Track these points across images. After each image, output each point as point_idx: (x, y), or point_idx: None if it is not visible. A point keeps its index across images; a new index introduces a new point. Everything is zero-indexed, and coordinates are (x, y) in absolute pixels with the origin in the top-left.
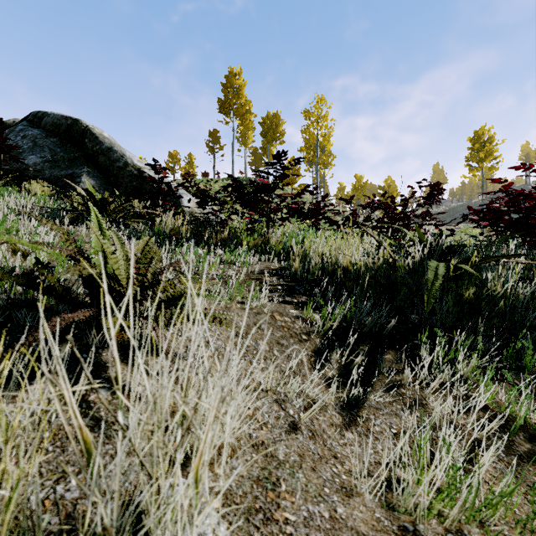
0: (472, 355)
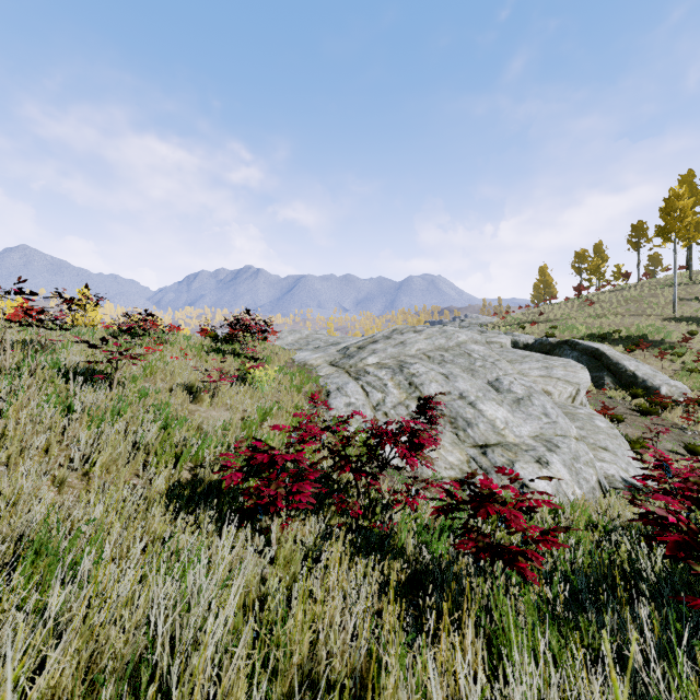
0: None
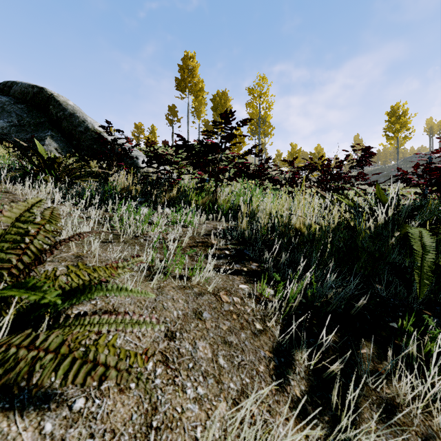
0: None
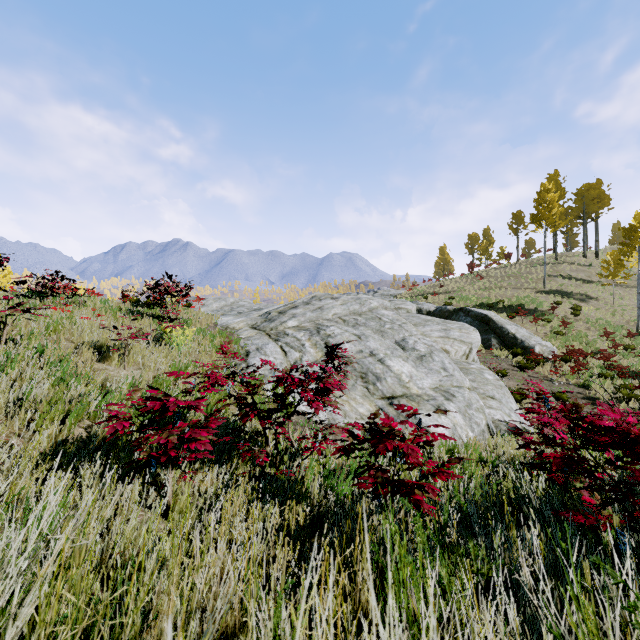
0: None
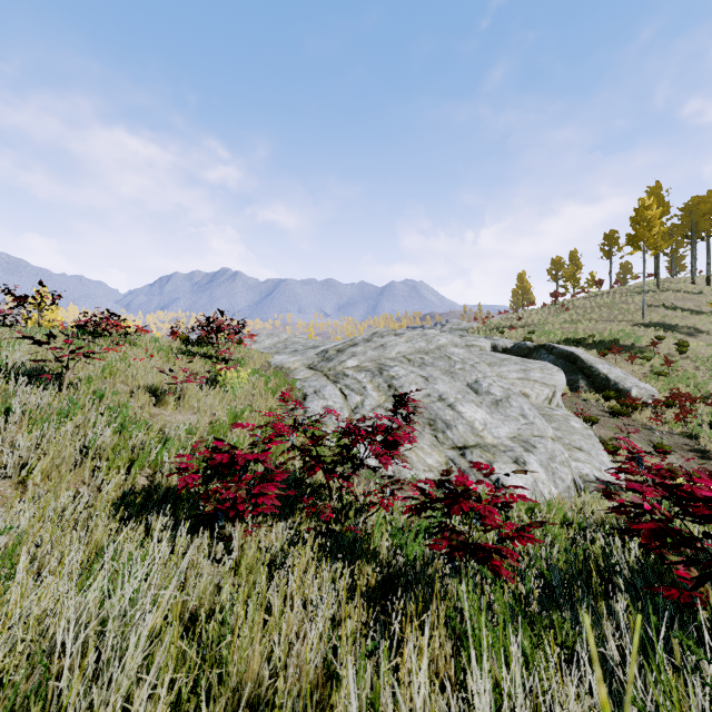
0: None
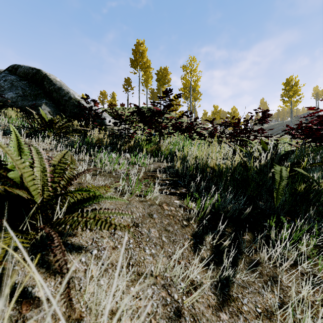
0: (310, 238)
